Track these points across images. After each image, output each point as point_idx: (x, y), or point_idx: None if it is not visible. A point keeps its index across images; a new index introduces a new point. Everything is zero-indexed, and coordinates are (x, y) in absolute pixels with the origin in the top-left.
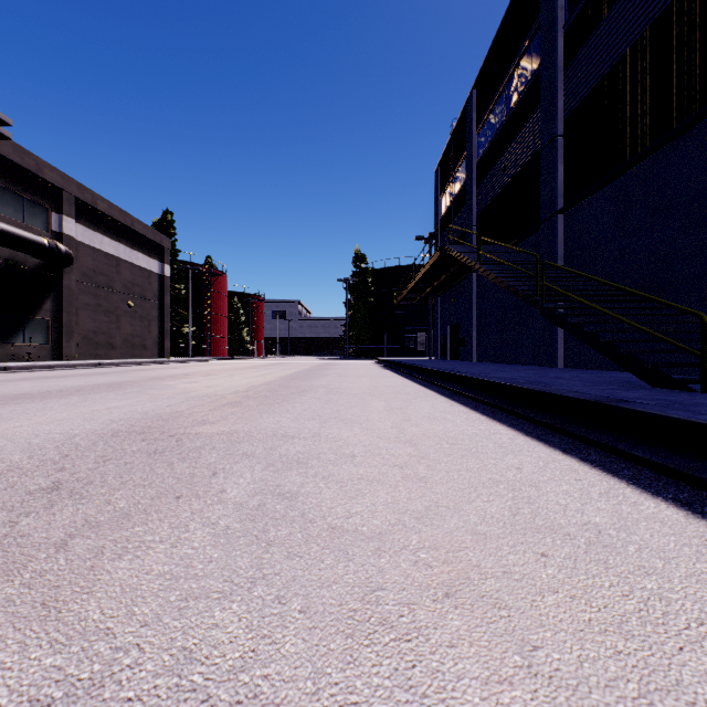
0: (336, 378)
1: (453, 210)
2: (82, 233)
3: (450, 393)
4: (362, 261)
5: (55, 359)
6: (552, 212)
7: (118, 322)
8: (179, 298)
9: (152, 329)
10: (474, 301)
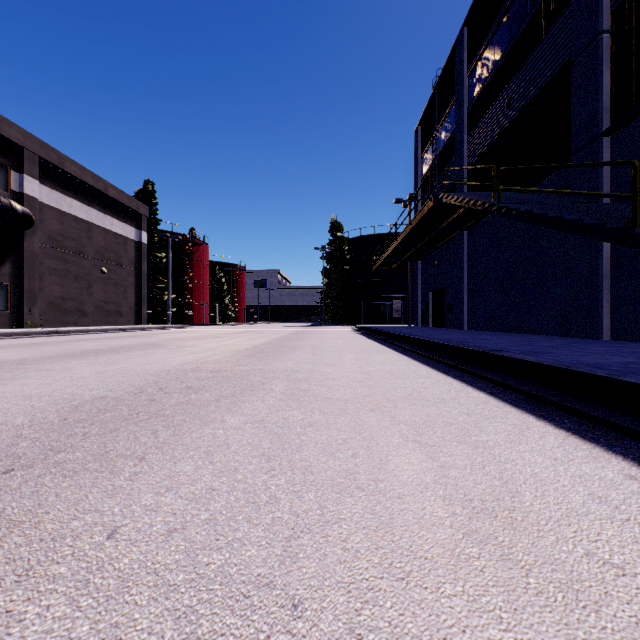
0: (309, 354)
1: (437, 167)
2: (47, 195)
3: (526, 401)
4: (339, 229)
5: (15, 326)
6: (594, 135)
7: (90, 288)
8: (159, 266)
9: (129, 296)
10: (465, 262)
